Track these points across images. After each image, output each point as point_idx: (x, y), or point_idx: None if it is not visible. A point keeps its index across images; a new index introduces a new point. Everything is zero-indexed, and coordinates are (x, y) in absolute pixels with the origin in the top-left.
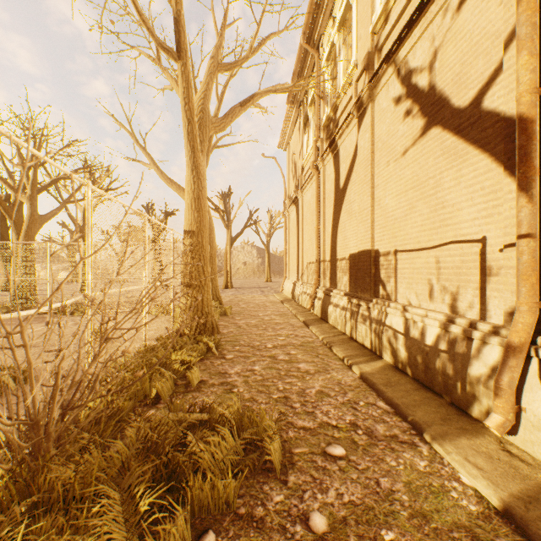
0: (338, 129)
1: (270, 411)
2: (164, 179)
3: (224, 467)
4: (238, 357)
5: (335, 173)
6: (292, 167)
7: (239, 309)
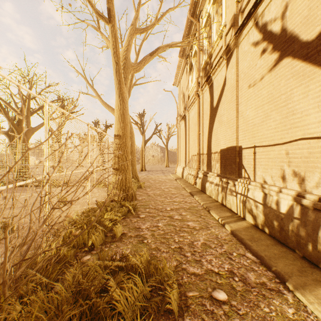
0: (213, 69)
1: (170, 258)
2: (104, 105)
3: (135, 308)
4: (148, 217)
5: (210, 98)
6: (181, 97)
7: (149, 184)
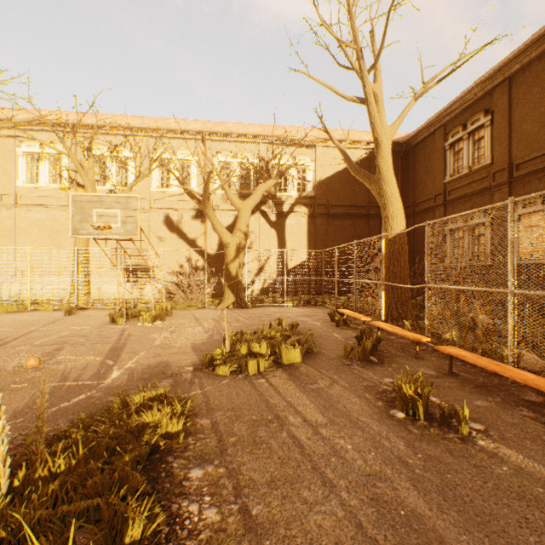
0: None
1: None
2: None
3: None
4: None
5: None
6: None
7: None
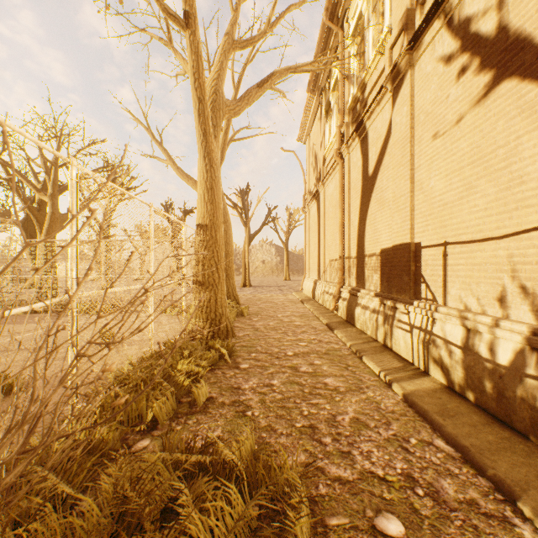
0: (367, 108)
1: (293, 448)
2: (180, 175)
3: None
4: (254, 368)
5: (362, 160)
6: (312, 160)
7: (257, 309)
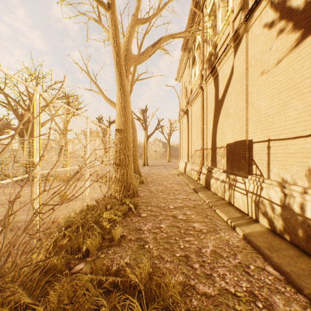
0: (218, 58)
1: (174, 271)
2: (106, 100)
3: None
4: (150, 216)
5: (215, 90)
6: (184, 91)
7: (151, 179)
